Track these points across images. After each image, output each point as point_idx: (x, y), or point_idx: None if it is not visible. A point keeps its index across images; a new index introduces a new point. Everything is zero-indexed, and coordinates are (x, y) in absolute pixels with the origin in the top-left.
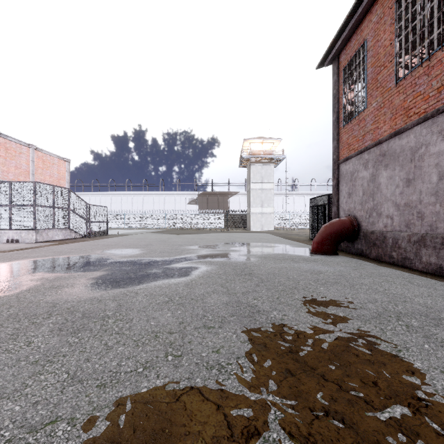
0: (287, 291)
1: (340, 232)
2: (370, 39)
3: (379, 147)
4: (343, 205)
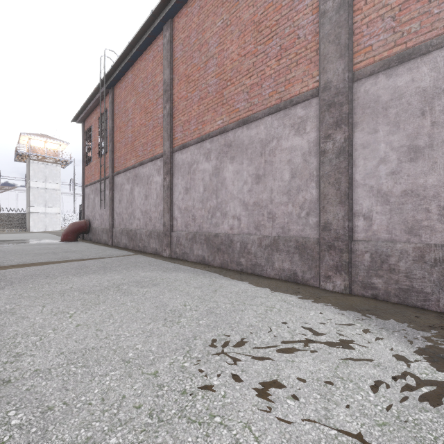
0: (16, 253)
1: (78, 228)
2: (94, 127)
3: (96, 184)
4: (86, 212)
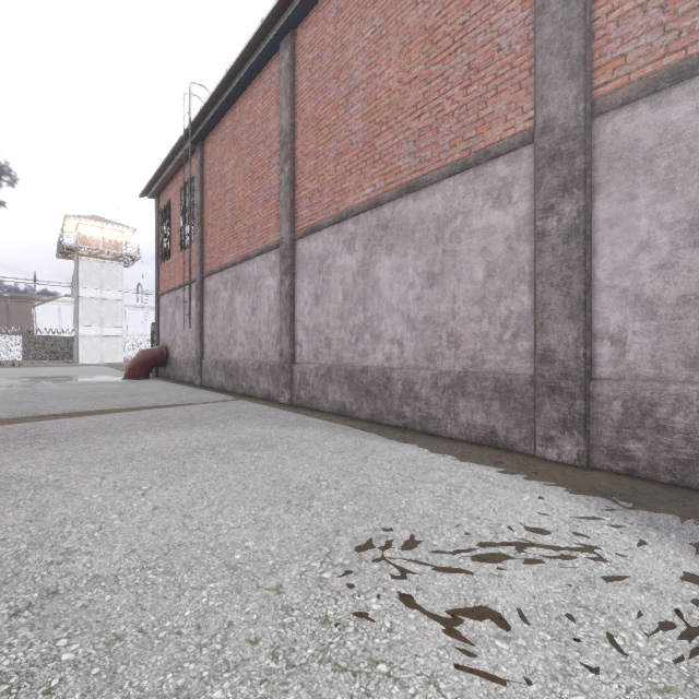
0: (60, 396)
1: (150, 359)
2: (173, 203)
3: (176, 292)
4: (162, 335)
